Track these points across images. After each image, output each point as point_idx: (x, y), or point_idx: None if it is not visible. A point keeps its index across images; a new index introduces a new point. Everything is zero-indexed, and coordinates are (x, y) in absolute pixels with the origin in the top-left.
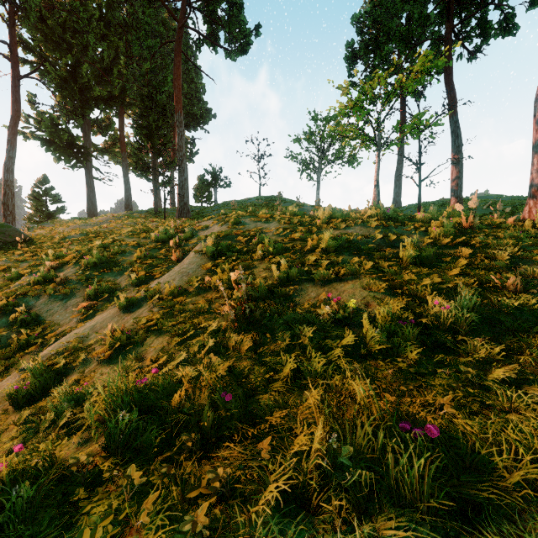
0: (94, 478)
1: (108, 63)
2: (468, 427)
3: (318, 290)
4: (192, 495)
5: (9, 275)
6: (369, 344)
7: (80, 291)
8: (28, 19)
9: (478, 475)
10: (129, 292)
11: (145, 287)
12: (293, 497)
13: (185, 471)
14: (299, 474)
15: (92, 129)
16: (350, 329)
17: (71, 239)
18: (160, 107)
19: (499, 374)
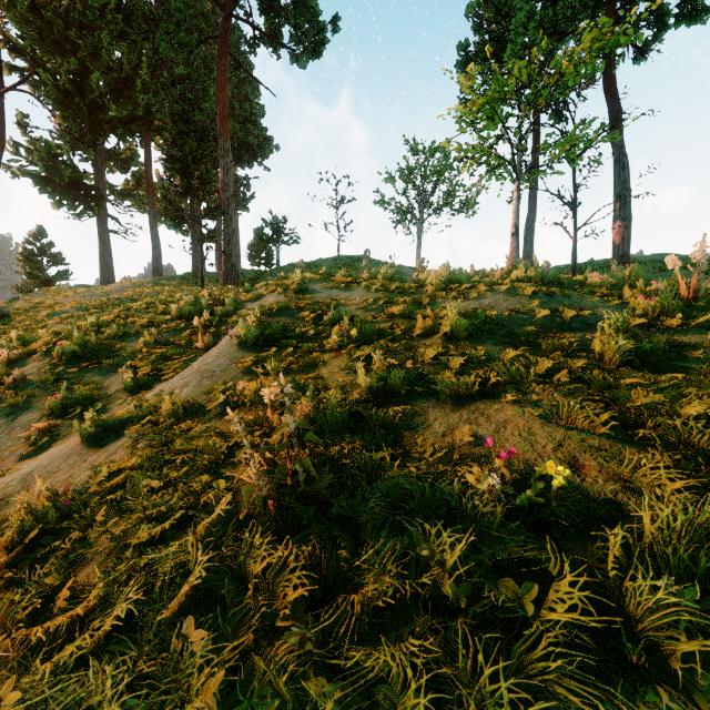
0: None
1: (128, 72)
2: None
3: (447, 416)
4: None
5: None
6: (645, 623)
7: (41, 399)
8: (13, 7)
9: None
10: (119, 402)
11: (141, 396)
12: None
13: None
14: None
15: (108, 164)
16: (556, 541)
17: (62, 316)
18: (201, 132)
19: None
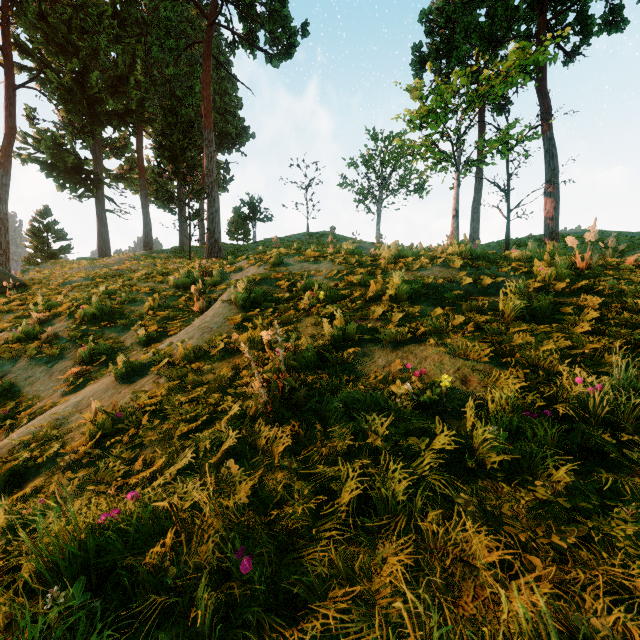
0: None
1: (123, 70)
2: None
3: (388, 355)
4: None
5: None
6: (480, 450)
7: (71, 351)
8: (24, 16)
9: None
10: (135, 353)
11: (154, 348)
12: None
13: None
14: None
15: (105, 151)
16: (444, 420)
17: (72, 285)
18: (187, 123)
19: None
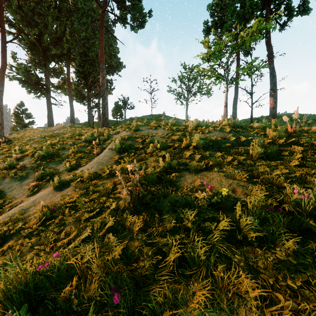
0: None
1: (60, 34)
2: None
3: (193, 177)
4: None
5: None
6: (244, 230)
7: (32, 174)
8: (10, 7)
9: None
10: (64, 175)
11: (74, 172)
12: None
13: None
14: None
15: (51, 74)
16: (224, 212)
17: (34, 140)
18: (91, 60)
19: None
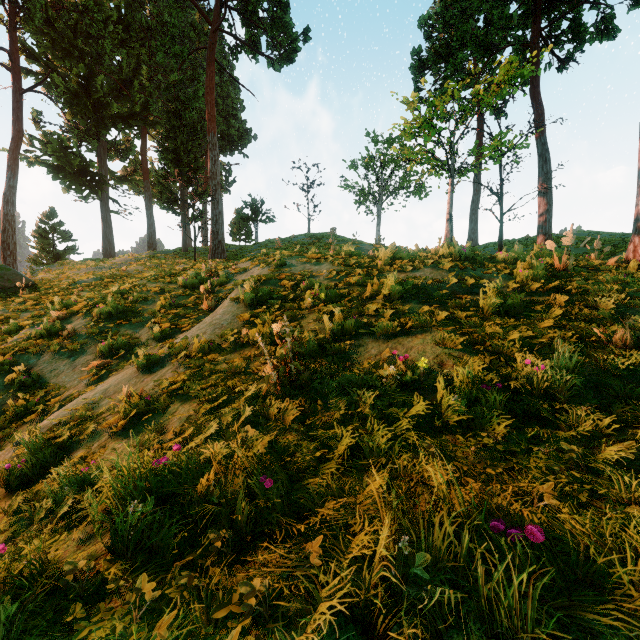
0: (96, 588)
1: (127, 74)
2: (578, 525)
3: (380, 346)
4: (219, 615)
5: (7, 327)
6: (445, 414)
7: (91, 347)
8: (31, 22)
9: (596, 592)
10: (151, 348)
11: (169, 343)
12: (352, 619)
13: (212, 580)
14: (359, 588)
15: (109, 153)
16: (421, 394)
17: (83, 285)
18: (190, 126)
19: (612, 454)
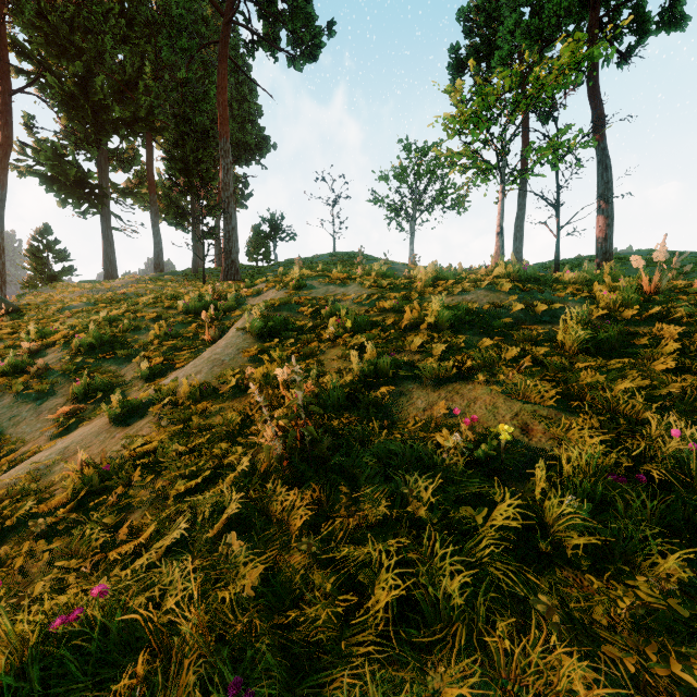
0: None
1: (131, 74)
2: None
3: (428, 395)
4: None
5: None
6: (555, 528)
7: (64, 387)
8: (21, 13)
9: None
10: (136, 389)
11: (157, 383)
12: None
13: None
14: None
15: (111, 163)
16: (503, 482)
17: (72, 310)
18: (201, 132)
19: None
